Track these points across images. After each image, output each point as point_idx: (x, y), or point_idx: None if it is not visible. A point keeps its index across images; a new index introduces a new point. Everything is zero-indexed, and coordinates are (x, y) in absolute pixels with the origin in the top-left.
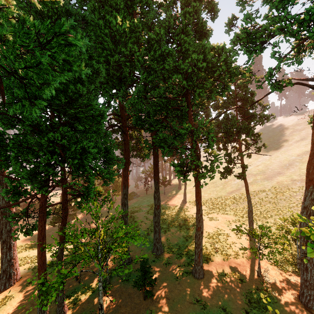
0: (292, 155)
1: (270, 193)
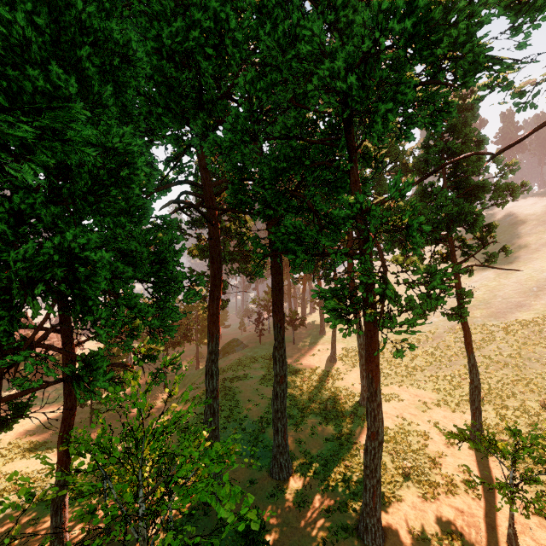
0: (542, 270)
1: (506, 345)
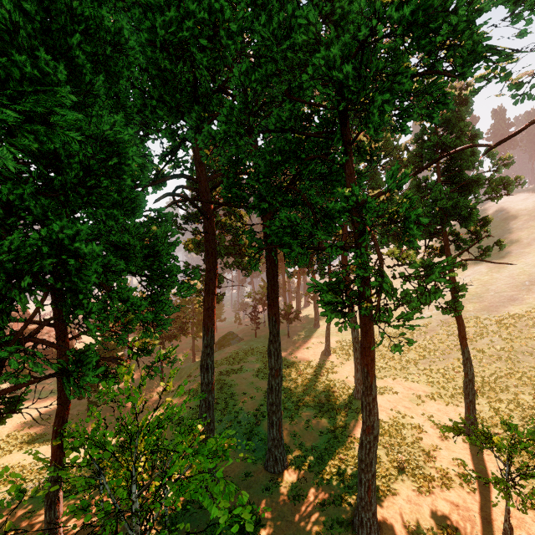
0: (534, 265)
1: (499, 338)
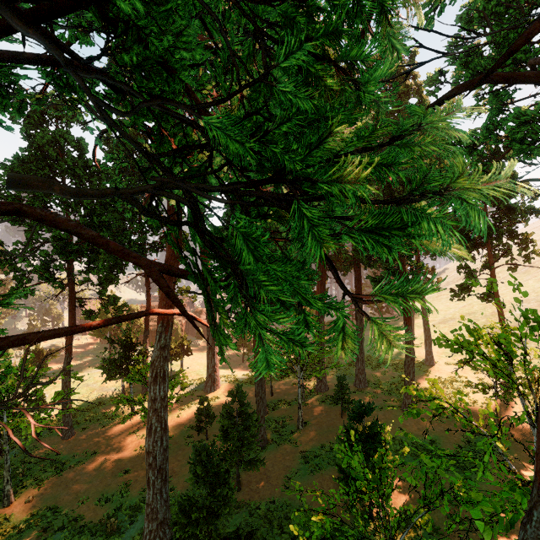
0: None
1: None
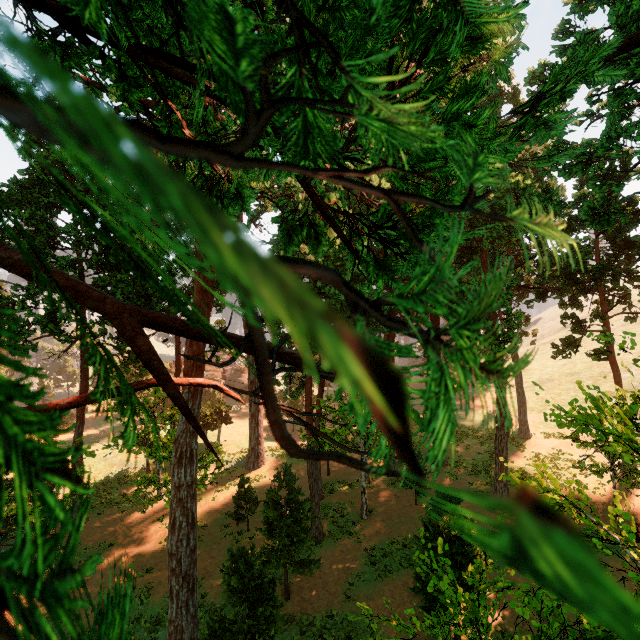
0: None
1: None
